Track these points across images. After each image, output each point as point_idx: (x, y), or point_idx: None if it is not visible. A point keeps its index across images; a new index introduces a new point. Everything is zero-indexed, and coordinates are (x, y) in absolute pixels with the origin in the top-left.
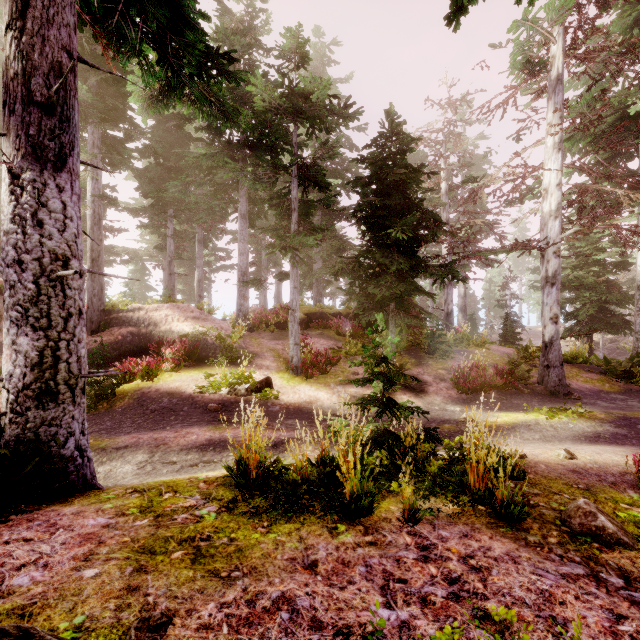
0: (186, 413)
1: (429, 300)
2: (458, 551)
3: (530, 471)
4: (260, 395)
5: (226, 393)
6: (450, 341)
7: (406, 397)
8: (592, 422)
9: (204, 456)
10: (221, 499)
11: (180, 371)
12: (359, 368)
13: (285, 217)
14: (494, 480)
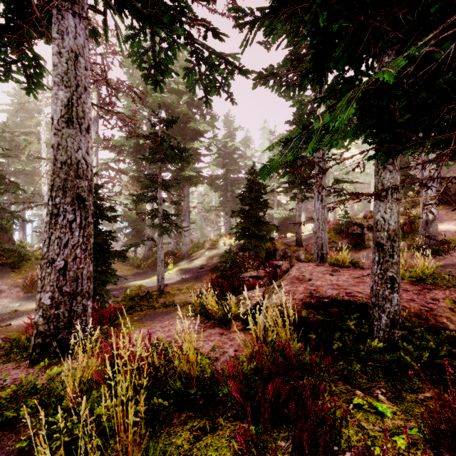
0: None
1: None
2: None
3: (4, 331)
4: None
5: None
6: (39, 257)
7: None
8: None
9: None
10: None
11: None
12: None
13: None
14: None
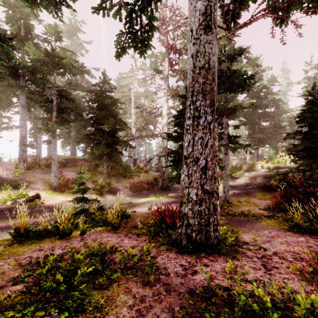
0: None
1: (132, 151)
2: (93, 237)
3: (134, 215)
4: (32, 203)
5: (10, 204)
6: (133, 171)
7: (109, 196)
8: (169, 198)
9: None
10: (6, 243)
11: None
12: (90, 185)
13: (50, 112)
14: (111, 217)
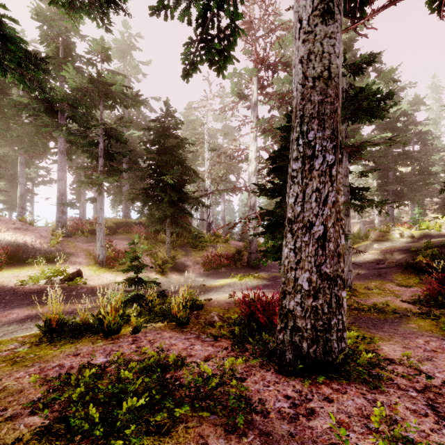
0: (8, 301)
1: (205, 212)
2: (149, 338)
3: (209, 305)
4: (72, 283)
5: (44, 283)
6: (207, 240)
7: (174, 275)
8: (259, 280)
9: (23, 326)
10: (32, 341)
11: (2, 270)
12: (148, 259)
13: (95, 159)
14: (176, 309)
